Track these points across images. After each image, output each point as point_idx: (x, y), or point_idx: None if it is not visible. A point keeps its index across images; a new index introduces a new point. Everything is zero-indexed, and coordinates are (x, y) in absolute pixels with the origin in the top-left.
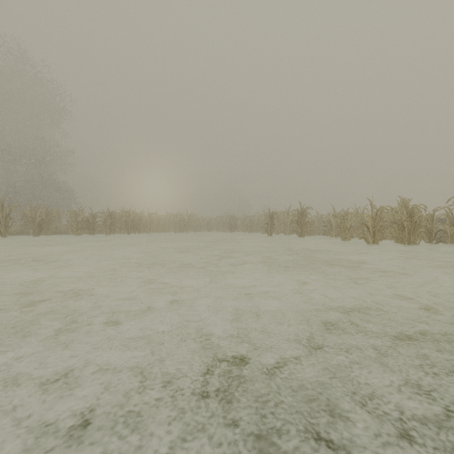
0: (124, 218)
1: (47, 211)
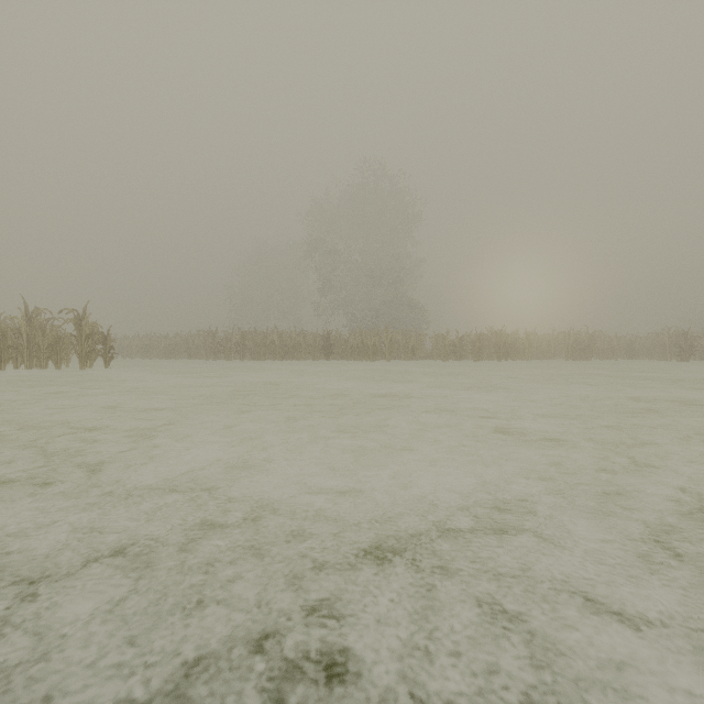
0: (493, 340)
1: (416, 335)
